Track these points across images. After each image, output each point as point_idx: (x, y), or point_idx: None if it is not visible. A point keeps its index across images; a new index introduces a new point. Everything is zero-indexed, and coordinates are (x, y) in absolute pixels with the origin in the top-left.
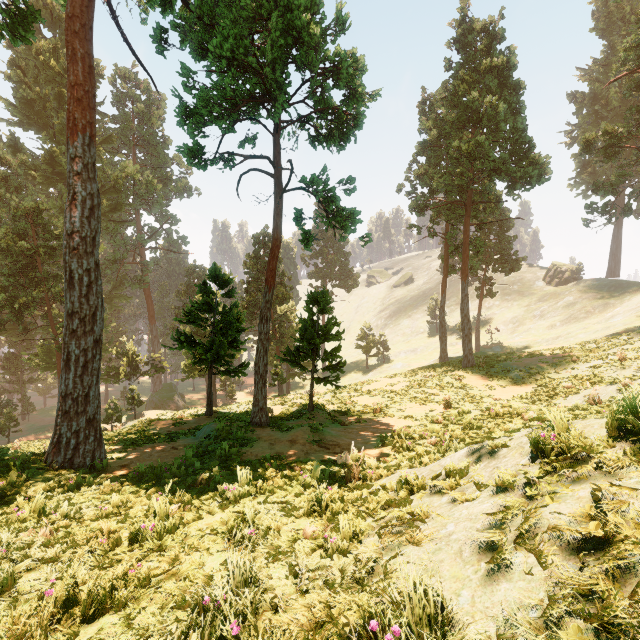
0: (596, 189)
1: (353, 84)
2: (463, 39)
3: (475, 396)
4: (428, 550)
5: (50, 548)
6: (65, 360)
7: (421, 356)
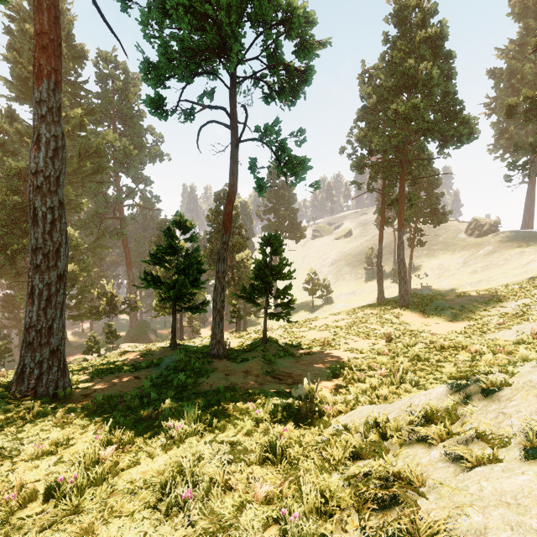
0: (517, 149)
1: (304, 35)
2: (400, 14)
3: (413, 331)
4: None
5: None
6: (29, 294)
7: (359, 297)
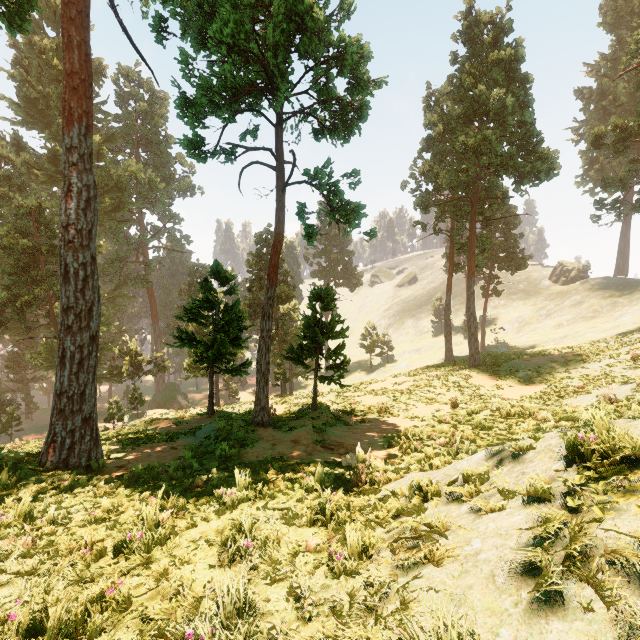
0: (605, 185)
1: (358, 72)
2: (469, 32)
3: (482, 396)
4: (452, 572)
5: (29, 558)
6: (60, 357)
7: (425, 356)
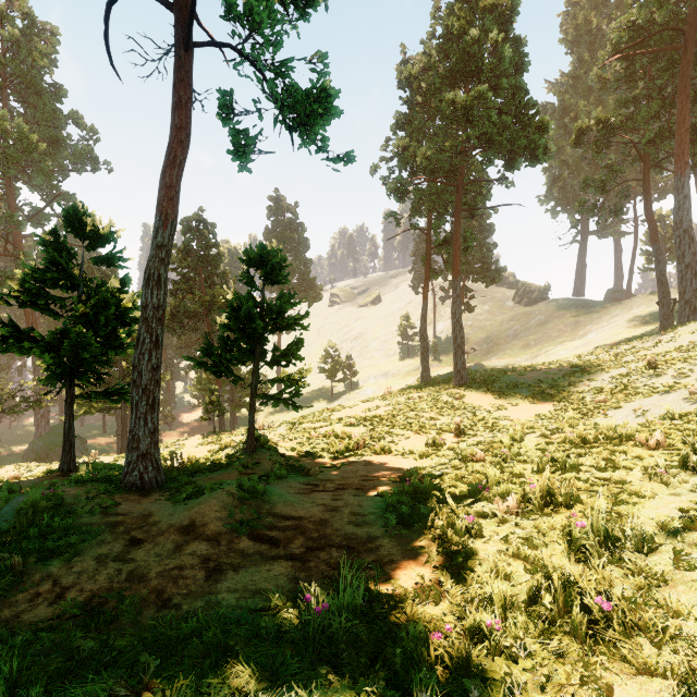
0: (586, 186)
1: None
2: None
3: (487, 418)
4: None
5: None
6: None
7: (393, 380)
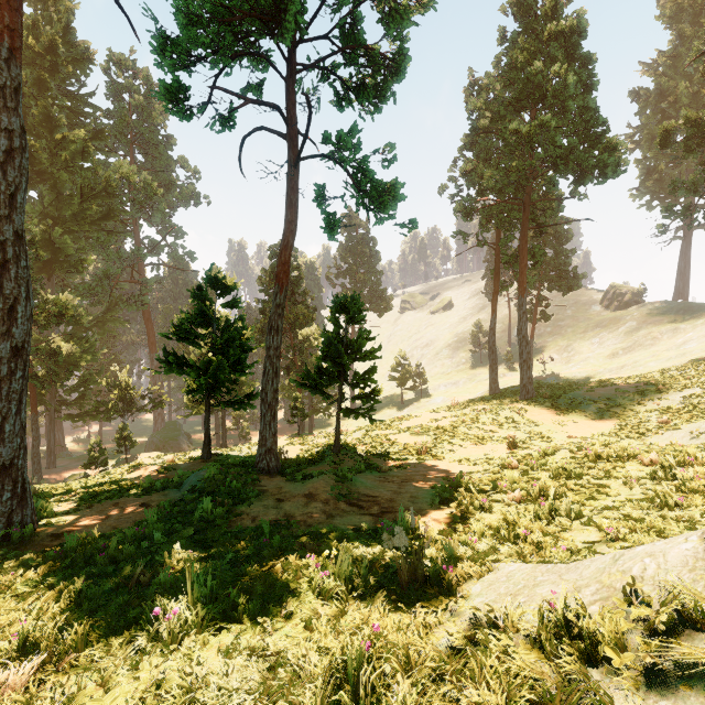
0: (675, 189)
1: None
2: (522, 1)
3: (544, 433)
4: None
5: None
6: None
7: (464, 389)
